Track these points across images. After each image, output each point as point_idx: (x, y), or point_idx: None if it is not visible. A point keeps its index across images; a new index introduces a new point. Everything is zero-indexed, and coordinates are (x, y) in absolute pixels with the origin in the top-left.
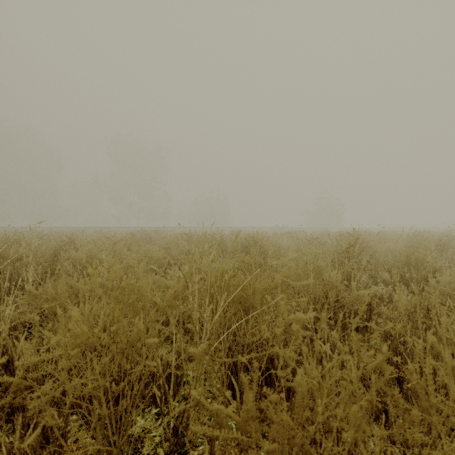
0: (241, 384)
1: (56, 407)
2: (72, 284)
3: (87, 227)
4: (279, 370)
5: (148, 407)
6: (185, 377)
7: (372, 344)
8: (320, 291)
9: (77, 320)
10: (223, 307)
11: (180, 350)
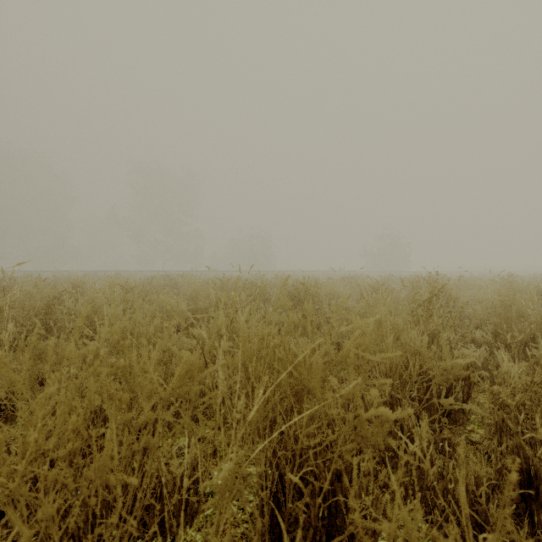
0: (290, 510)
1: (12, 541)
2: (57, 348)
3: (102, 271)
4: (351, 498)
5: (151, 539)
6: (209, 485)
7: (478, 439)
8: (398, 359)
9: (0, 438)
10: (263, 398)
11: (200, 453)
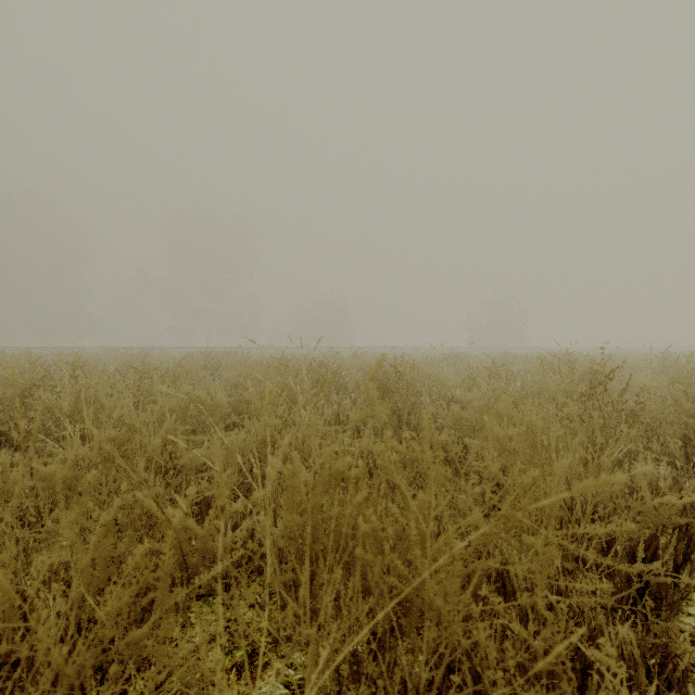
0: None
1: None
2: None
3: (128, 347)
4: None
5: None
6: None
7: None
8: None
9: None
10: (328, 672)
11: None
